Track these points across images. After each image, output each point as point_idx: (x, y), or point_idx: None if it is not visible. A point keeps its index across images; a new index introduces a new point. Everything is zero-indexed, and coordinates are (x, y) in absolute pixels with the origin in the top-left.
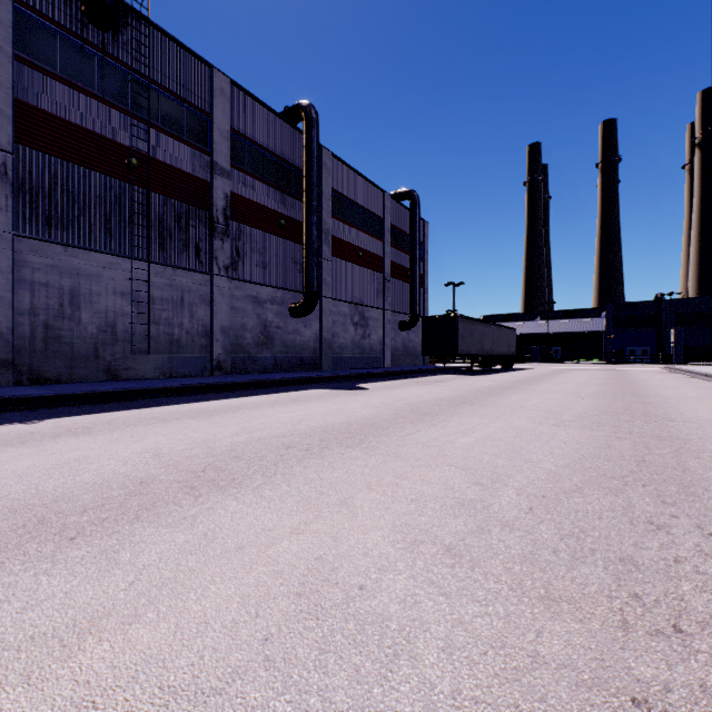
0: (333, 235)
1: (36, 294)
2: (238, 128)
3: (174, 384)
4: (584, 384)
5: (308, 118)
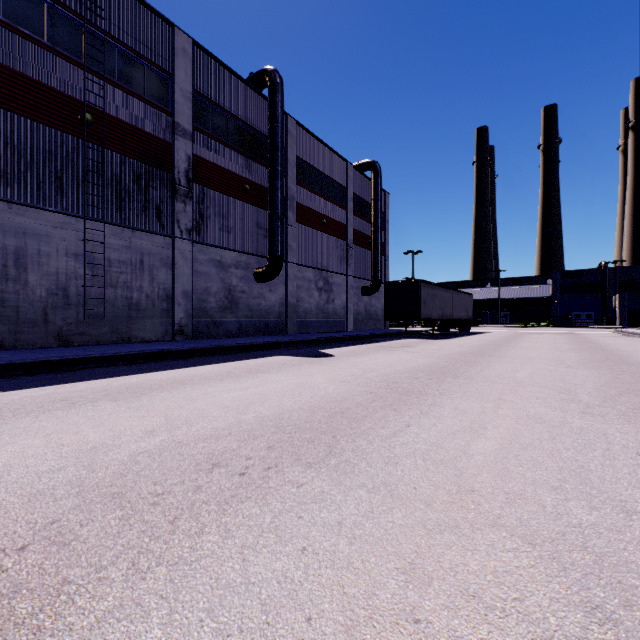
0: (297, 202)
1: None
2: (201, 90)
3: (123, 351)
4: (557, 349)
5: (273, 83)
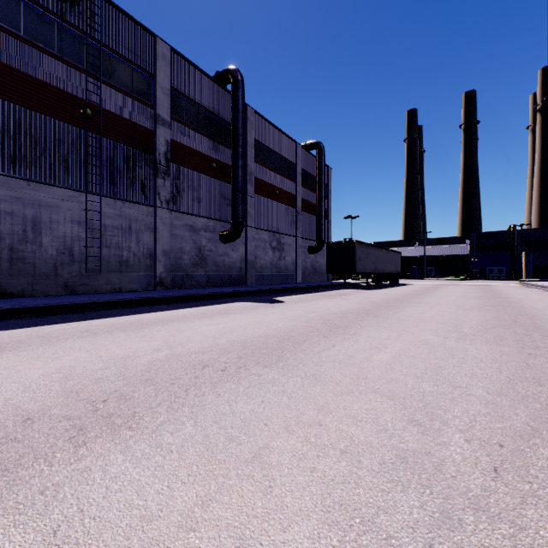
0: (255, 176)
1: (2, 221)
2: (177, 87)
3: (119, 298)
4: (463, 297)
5: (235, 80)
